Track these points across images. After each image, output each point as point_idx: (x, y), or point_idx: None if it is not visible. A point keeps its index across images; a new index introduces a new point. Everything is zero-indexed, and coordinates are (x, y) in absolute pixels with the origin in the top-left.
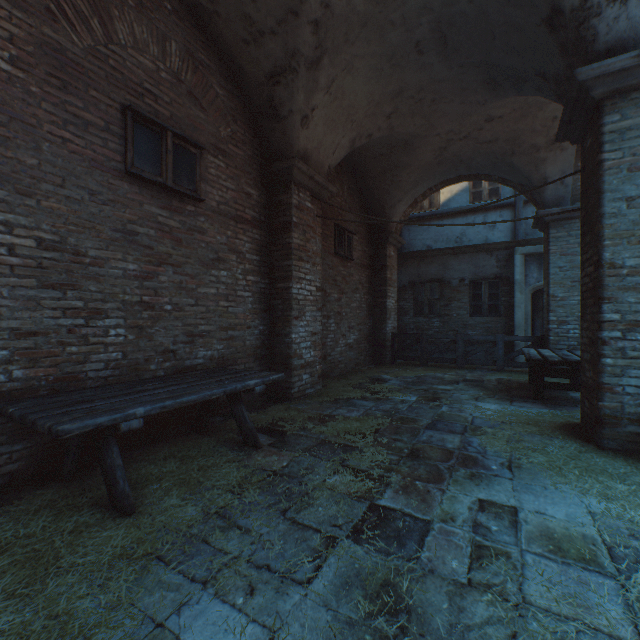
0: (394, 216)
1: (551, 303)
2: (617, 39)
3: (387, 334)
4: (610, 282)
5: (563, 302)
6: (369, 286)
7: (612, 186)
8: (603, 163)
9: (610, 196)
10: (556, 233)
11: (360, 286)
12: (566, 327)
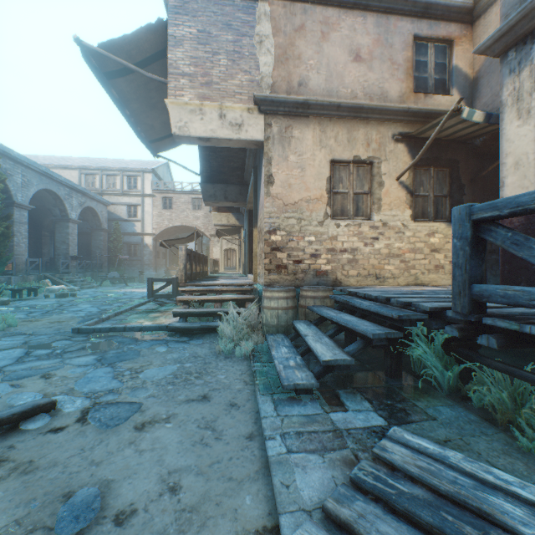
0: (46, 222)
1: (92, 252)
2: (56, 214)
3: (43, 261)
4: (57, 249)
5: (95, 252)
6: (35, 245)
7: (57, 235)
8: (56, 231)
9: (57, 236)
10: (94, 234)
11: (29, 245)
12: (96, 259)
